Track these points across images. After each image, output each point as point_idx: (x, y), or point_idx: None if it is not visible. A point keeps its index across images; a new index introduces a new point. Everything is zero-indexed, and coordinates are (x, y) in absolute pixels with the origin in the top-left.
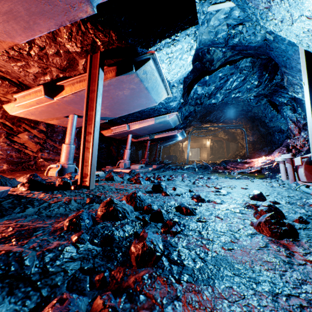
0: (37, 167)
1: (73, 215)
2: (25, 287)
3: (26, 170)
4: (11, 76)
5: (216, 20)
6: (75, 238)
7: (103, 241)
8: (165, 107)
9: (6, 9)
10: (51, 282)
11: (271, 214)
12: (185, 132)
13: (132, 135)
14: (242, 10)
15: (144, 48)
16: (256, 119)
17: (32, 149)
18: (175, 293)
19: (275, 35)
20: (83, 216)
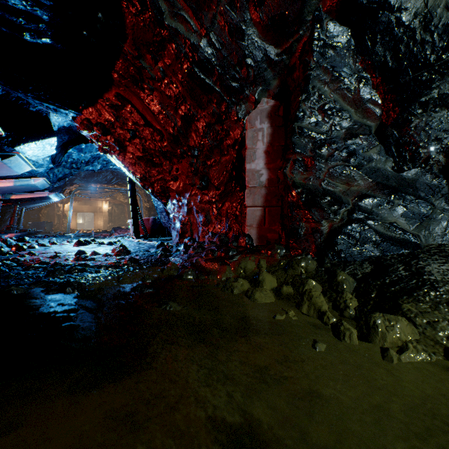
0: None
1: None
2: None
3: None
4: None
5: None
6: None
7: None
8: (29, 171)
9: None
10: None
11: (78, 240)
12: (66, 192)
13: None
14: None
15: (10, 147)
16: None
17: None
18: None
19: None
20: None
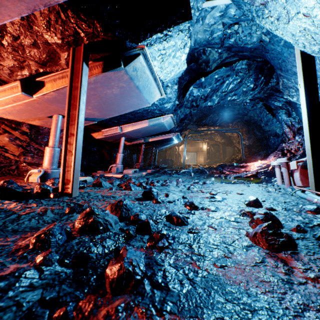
0: (19, 173)
1: (42, 230)
2: None
3: (6, 175)
4: None
5: (211, 18)
6: (40, 259)
7: (75, 261)
8: (159, 108)
9: None
10: None
11: (268, 224)
12: (182, 136)
13: (125, 138)
14: (238, 7)
15: (133, 42)
16: (252, 122)
17: (14, 153)
18: None
19: (271, 37)
20: (54, 230)
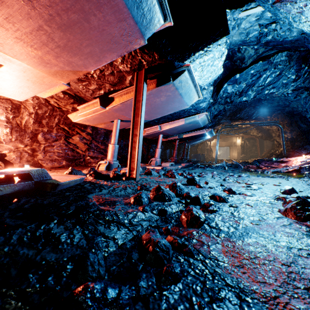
0: (85, 164)
1: (135, 195)
2: (124, 228)
3: (78, 166)
4: (72, 92)
5: (247, 23)
6: (142, 208)
7: (159, 212)
8: (194, 108)
9: (88, 51)
10: (136, 229)
11: (296, 202)
12: (214, 131)
13: (162, 135)
14: (274, 15)
15: (180, 61)
16: (295, 114)
17: (82, 149)
18: (216, 241)
19: None
20: (143, 195)
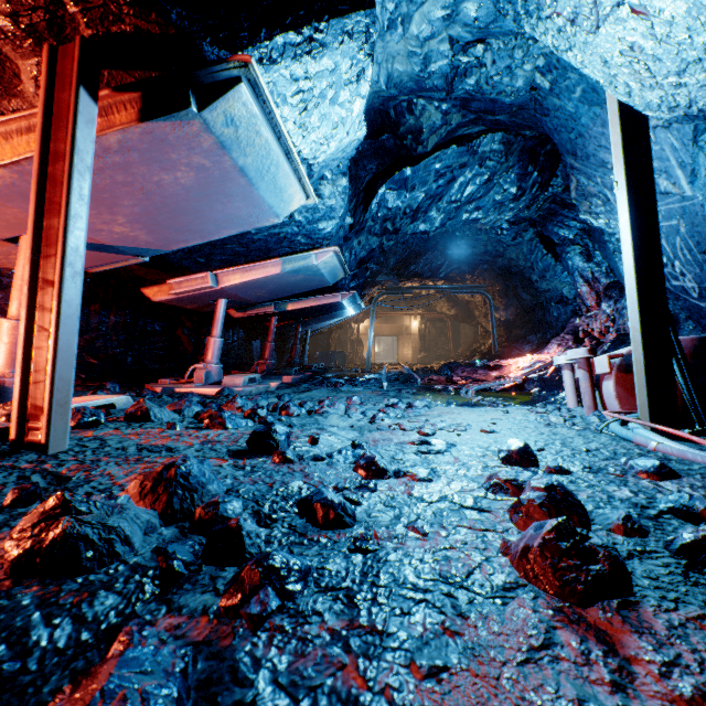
0: None
1: None
2: None
3: None
4: None
5: (424, 23)
6: None
7: None
8: (306, 231)
9: None
10: None
11: (558, 524)
12: (364, 299)
13: (228, 300)
14: None
15: (222, 46)
16: (513, 273)
17: None
18: None
19: (555, 78)
20: None
